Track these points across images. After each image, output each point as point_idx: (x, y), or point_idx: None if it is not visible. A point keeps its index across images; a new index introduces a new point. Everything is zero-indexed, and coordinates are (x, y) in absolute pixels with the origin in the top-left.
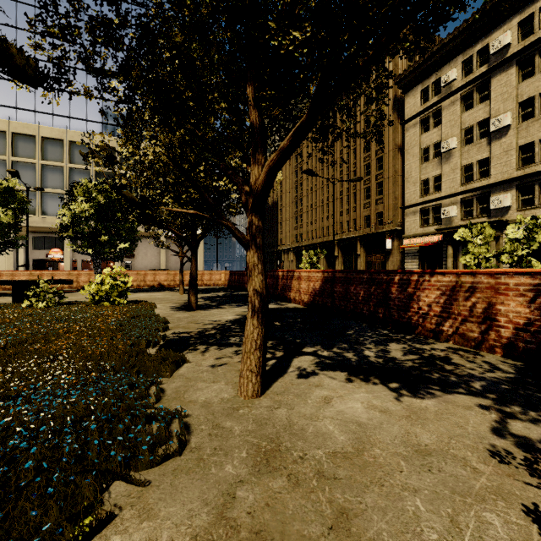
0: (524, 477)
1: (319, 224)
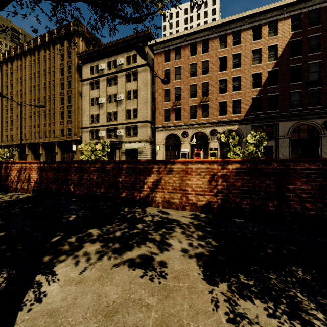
0: None
1: (27, 130)
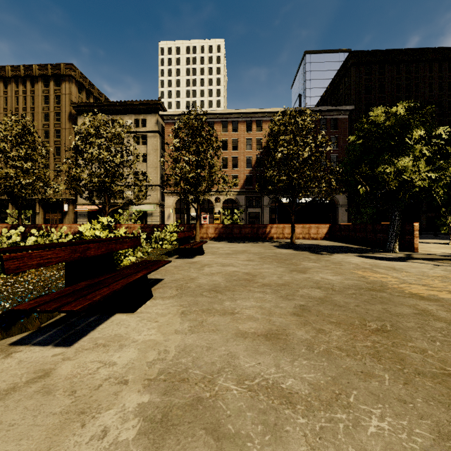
0: None
1: None
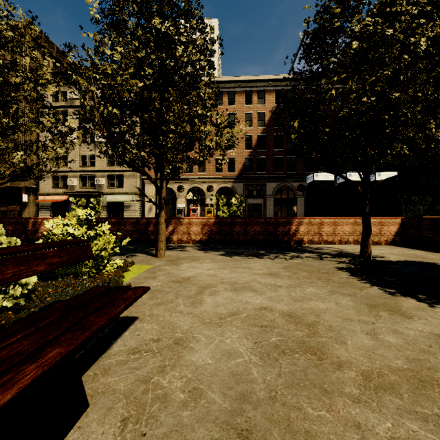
0: None
1: None
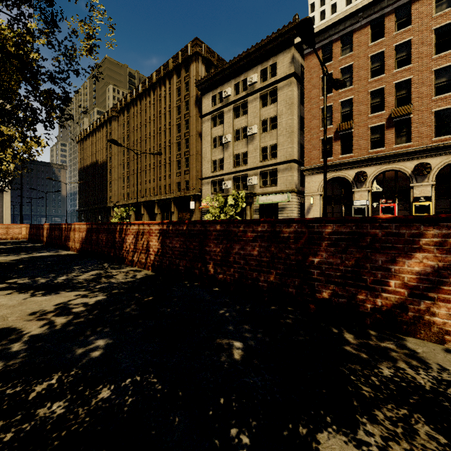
0: (30, 318)
1: (143, 186)
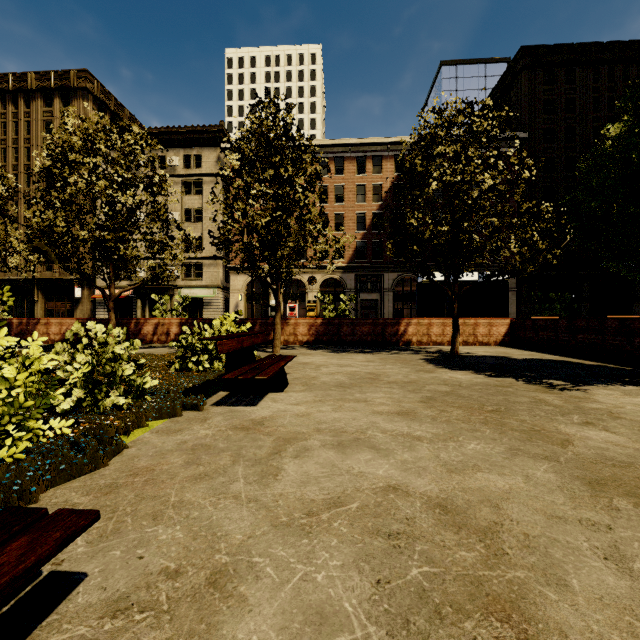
0: (174, 349)
1: None
